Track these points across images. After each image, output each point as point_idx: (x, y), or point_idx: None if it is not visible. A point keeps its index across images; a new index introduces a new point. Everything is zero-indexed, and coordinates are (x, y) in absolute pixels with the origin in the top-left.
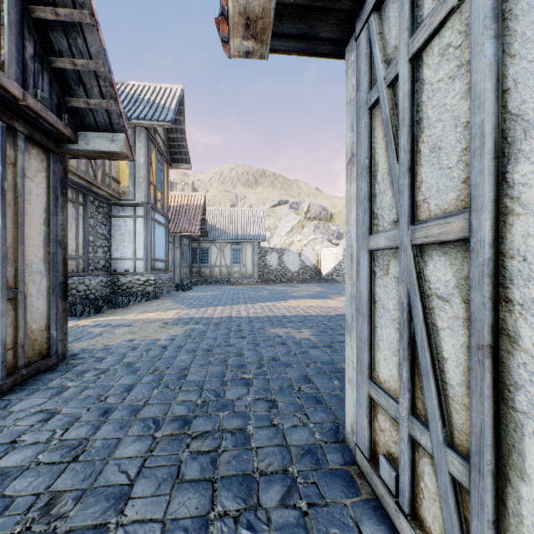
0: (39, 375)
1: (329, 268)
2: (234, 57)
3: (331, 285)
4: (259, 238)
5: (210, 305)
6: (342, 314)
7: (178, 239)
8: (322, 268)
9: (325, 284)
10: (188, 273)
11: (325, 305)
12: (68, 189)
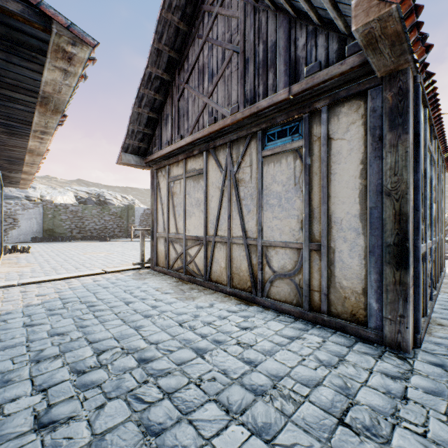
0: (347, 334)
1: None
2: (89, 48)
3: None
4: None
5: None
6: None
7: None
8: None
9: None
10: None
11: None
12: (408, 114)
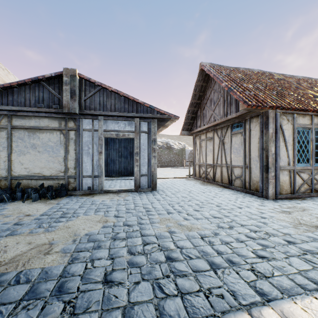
0: (254, 196)
1: None
2: (177, 119)
3: None
4: None
5: None
6: None
7: None
8: None
9: None
10: None
11: None
12: (268, 124)
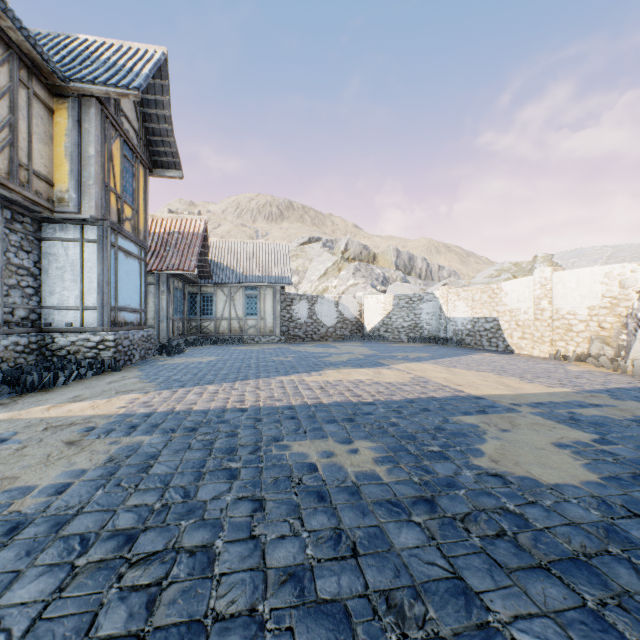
0: None
1: (376, 321)
2: None
3: (379, 345)
4: (282, 281)
5: (198, 383)
6: (415, 398)
7: (164, 279)
8: (366, 321)
9: (371, 343)
10: (182, 328)
11: (382, 380)
12: None
